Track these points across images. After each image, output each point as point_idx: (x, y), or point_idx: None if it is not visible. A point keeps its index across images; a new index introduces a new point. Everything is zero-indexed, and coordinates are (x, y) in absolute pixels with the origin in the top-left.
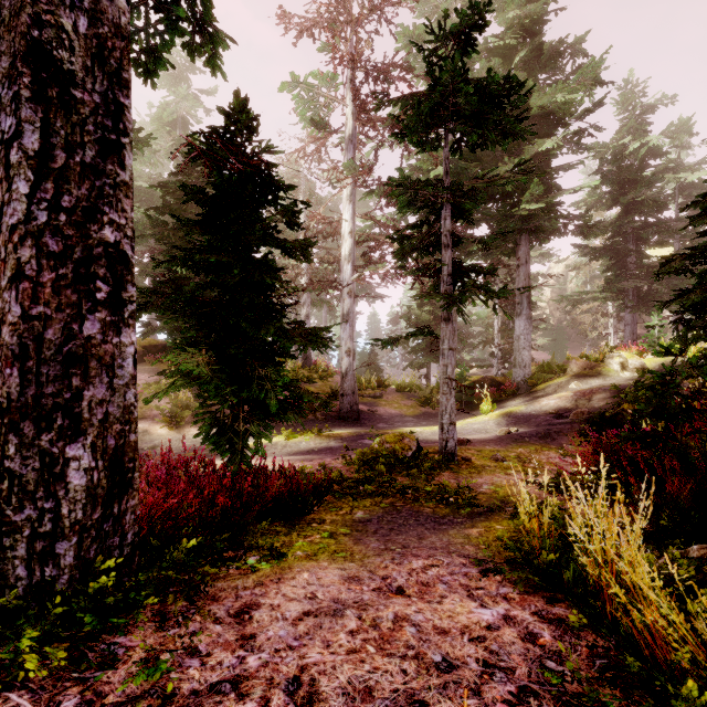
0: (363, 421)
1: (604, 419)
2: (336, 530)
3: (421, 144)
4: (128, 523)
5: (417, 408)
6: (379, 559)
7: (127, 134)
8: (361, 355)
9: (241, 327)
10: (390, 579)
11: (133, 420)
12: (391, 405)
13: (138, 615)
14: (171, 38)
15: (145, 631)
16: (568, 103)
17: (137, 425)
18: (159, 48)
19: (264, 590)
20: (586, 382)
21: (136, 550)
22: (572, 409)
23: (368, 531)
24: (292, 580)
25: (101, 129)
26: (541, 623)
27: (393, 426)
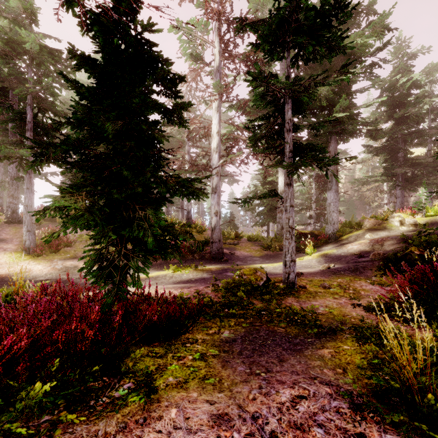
0: (226, 260)
1: (397, 258)
2: (206, 352)
3: (270, 53)
4: None
5: (261, 251)
6: (246, 388)
7: None
8: (224, 218)
9: (123, 175)
10: (261, 419)
11: None
12: (244, 250)
13: None
14: None
15: None
16: (364, 45)
17: None
18: None
19: None
20: (376, 234)
21: None
22: (370, 251)
23: (234, 352)
24: (158, 422)
25: None
26: None
27: (247, 263)
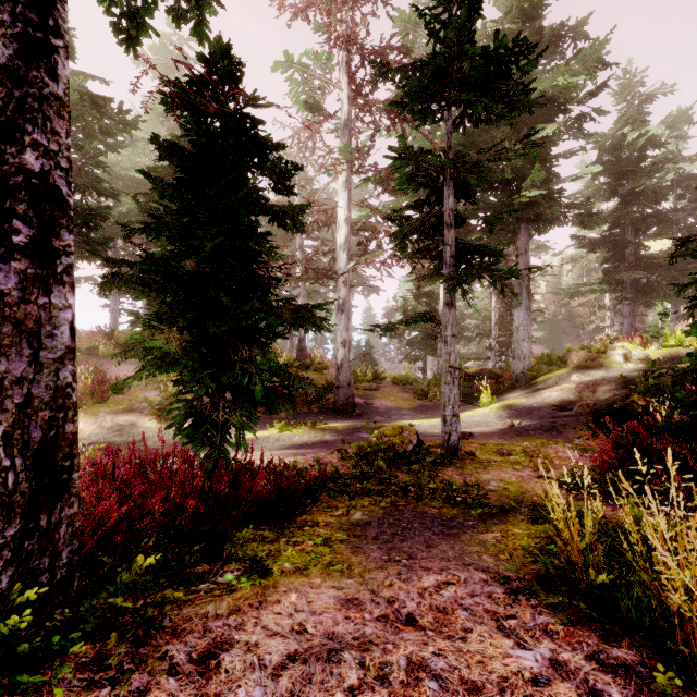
0: (359, 414)
1: (613, 411)
2: (331, 536)
3: (422, 115)
4: (63, 537)
5: (413, 401)
6: (382, 574)
7: (60, 35)
8: (357, 348)
9: (221, 302)
10: (398, 603)
11: (70, 405)
12: (387, 398)
13: (62, 669)
14: (154, 0)
15: (71, 690)
16: (569, 87)
17: (76, 412)
18: (141, 11)
19: (240, 620)
20: (588, 374)
21: (75, 572)
22: (576, 401)
23: (368, 537)
24: (276, 605)
25: (21, 22)
26: (604, 674)
27: (390, 419)
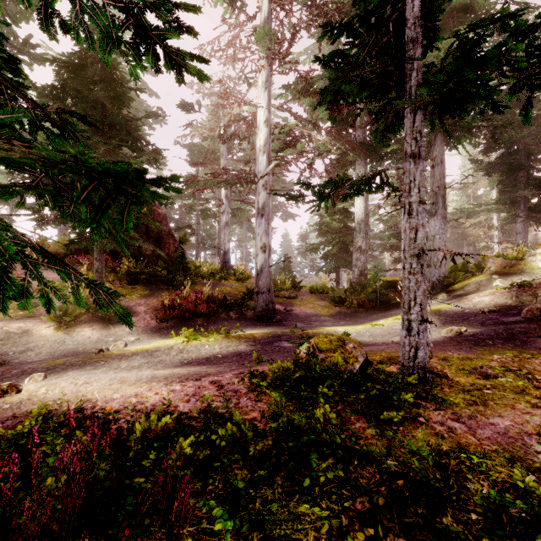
0: (280, 320)
1: None
2: None
3: None
4: None
5: (331, 308)
6: None
7: None
8: (276, 265)
9: None
10: None
11: None
12: (306, 305)
13: None
14: None
15: None
16: None
17: None
18: None
19: None
20: (510, 280)
21: None
22: (517, 306)
23: None
24: None
25: None
26: None
27: (312, 326)
